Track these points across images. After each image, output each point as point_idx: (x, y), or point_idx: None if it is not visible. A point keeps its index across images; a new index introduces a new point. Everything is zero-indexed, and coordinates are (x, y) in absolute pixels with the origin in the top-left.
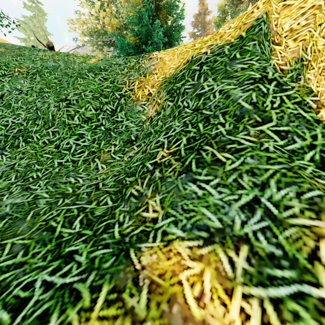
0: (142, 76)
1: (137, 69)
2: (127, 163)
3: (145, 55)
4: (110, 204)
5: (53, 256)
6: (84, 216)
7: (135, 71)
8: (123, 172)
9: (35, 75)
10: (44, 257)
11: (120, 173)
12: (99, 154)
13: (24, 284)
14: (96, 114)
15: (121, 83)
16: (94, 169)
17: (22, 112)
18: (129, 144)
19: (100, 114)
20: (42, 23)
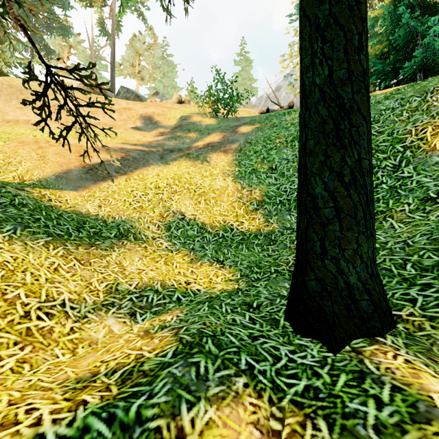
0: (437, 118)
1: (425, 110)
2: (438, 222)
3: (437, 89)
4: (437, 258)
5: (408, 284)
6: (412, 264)
7: (421, 114)
8: (437, 231)
9: (293, 142)
10: (398, 284)
11: (431, 232)
12: (390, 213)
13: (399, 293)
14: (374, 172)
15: (403, 133)
16: (389, 228)
17: (295, 179)
18: (429, 203)
19: (378, 172)
20: (249, 72)
